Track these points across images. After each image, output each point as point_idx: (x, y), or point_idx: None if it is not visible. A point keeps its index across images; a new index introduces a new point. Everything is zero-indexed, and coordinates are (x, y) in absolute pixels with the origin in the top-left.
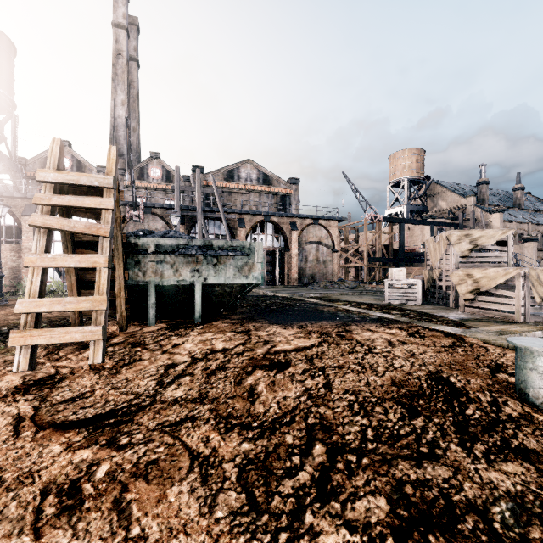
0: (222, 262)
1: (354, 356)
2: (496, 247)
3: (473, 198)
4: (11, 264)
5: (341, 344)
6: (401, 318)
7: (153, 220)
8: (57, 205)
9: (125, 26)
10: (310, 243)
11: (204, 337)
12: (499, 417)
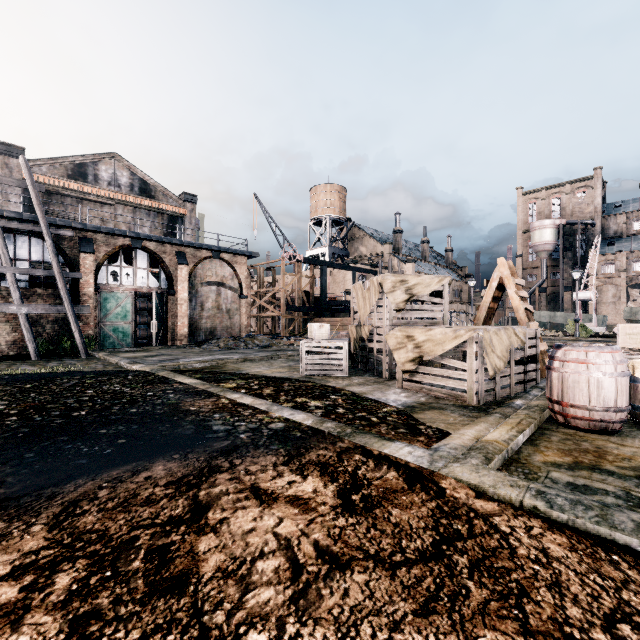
0: None
1: None
2: (432, 298)
3: (390, 246)
4: None
5: None
6: (324, 424)
7: None
8: None
9: None
10: (207, 283)
11: None
12: None
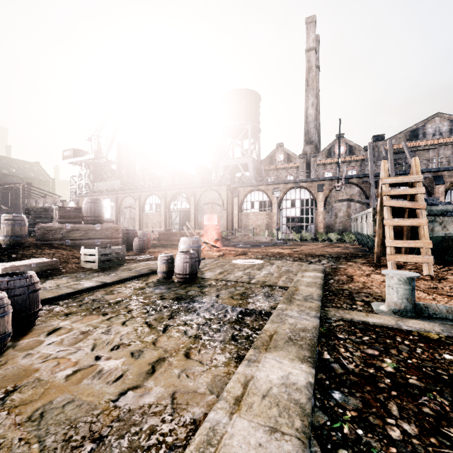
0: None
1: None
2: None
3: None
4: (266, 222)
5: None
6: None
7: (350, 187)
8: (393, 195)
9: (314, 47)
10: None
11: None
12: None
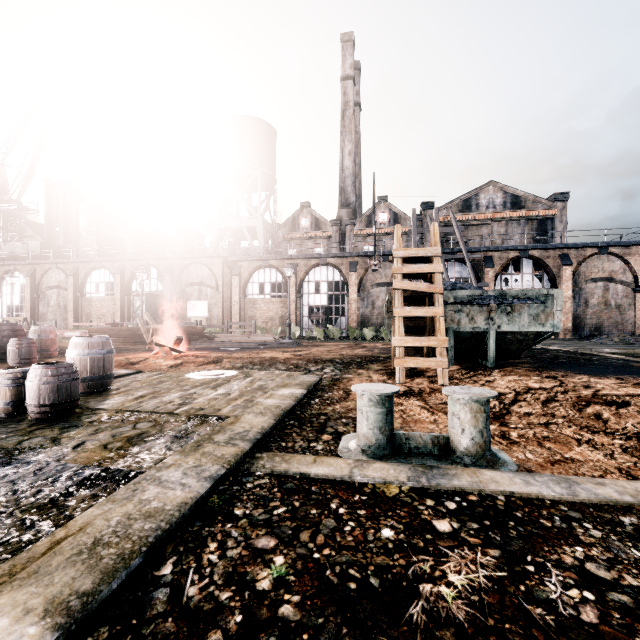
0: (516, 310)
1: None
2: None
3: None
4: (280, 314)
5: None
6: None
7: (390, 267)
8: (406, 273)
9: (352, 76)
10: (592, 280)
11: (510, 378)
12: None
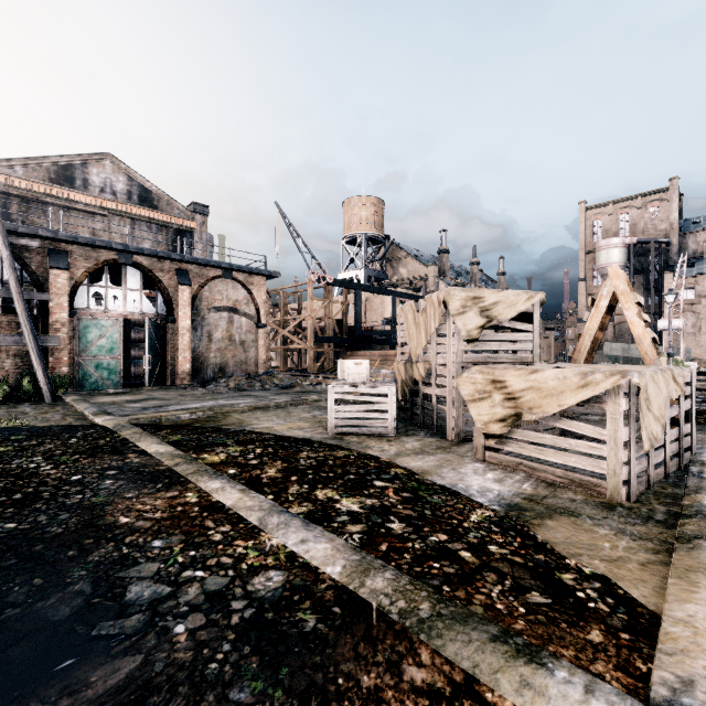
0: None
1: None
2: (518, 323)
3: (435, 267)
4: None
5: None
6: (368, 581)
7: None
8: None
9: None
10: (216, 309)
11: None
12: None
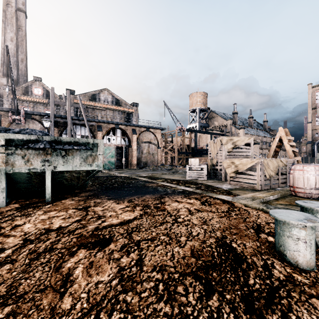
0: (70, 154)
1: (164, 227)
2: (245, 146)
3: (231, 121)
4: None
5: (156, 216)
6: (196, 190)
7: (33, 123)
8: None
9: None
10: (144, 142)
11: (47, 215)
12: (273, 284)
